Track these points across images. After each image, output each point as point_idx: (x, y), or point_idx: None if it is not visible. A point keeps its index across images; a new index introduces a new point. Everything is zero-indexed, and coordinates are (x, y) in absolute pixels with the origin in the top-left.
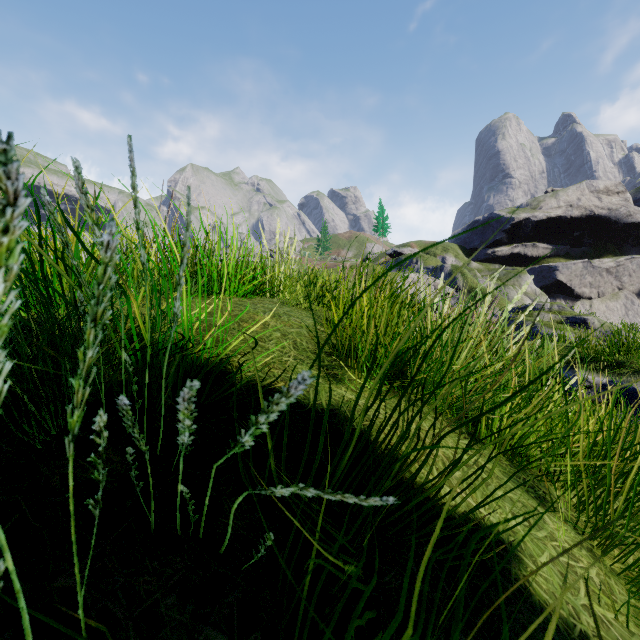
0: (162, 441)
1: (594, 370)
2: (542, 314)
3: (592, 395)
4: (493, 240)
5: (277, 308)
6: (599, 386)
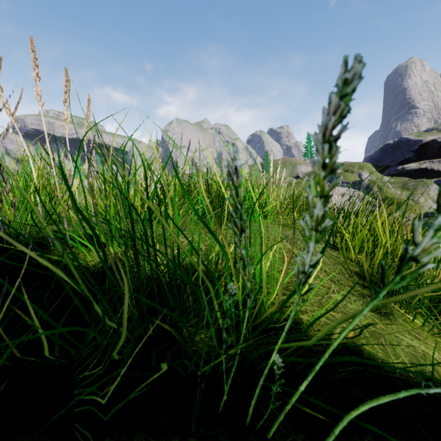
0: (286, 440)
1: None
2: None
3: None
4: (402, 159)
5: (284, 232)
6: None
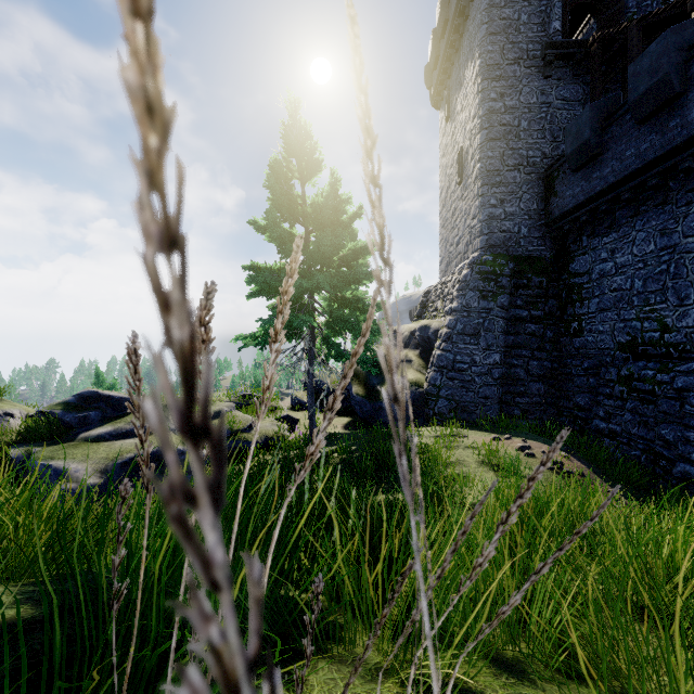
0: None
1: None
2: None
3: None
4: None
5: None
6: None
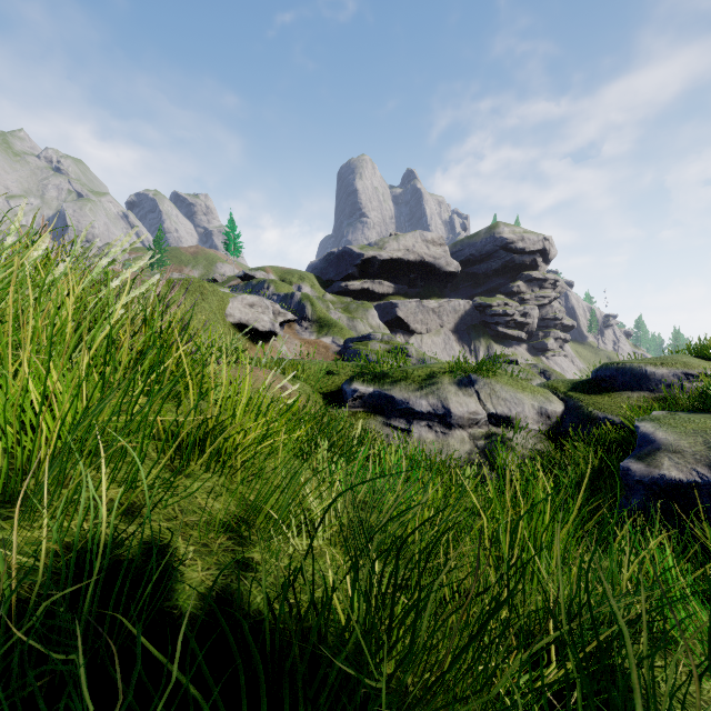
0: None
1: (365, 381)
2: (375, 344)
3: (362, 404)
4: (346, 274)
5: None
6: (368, 395)
